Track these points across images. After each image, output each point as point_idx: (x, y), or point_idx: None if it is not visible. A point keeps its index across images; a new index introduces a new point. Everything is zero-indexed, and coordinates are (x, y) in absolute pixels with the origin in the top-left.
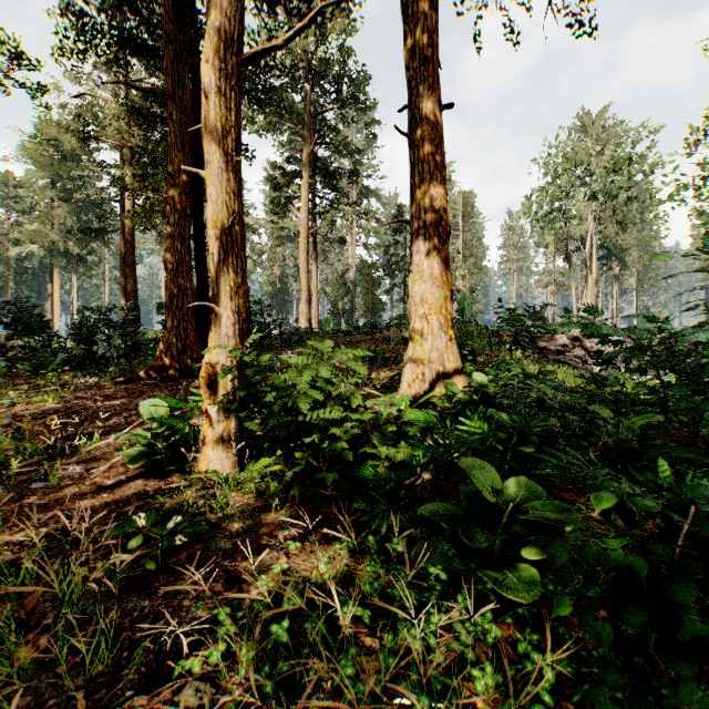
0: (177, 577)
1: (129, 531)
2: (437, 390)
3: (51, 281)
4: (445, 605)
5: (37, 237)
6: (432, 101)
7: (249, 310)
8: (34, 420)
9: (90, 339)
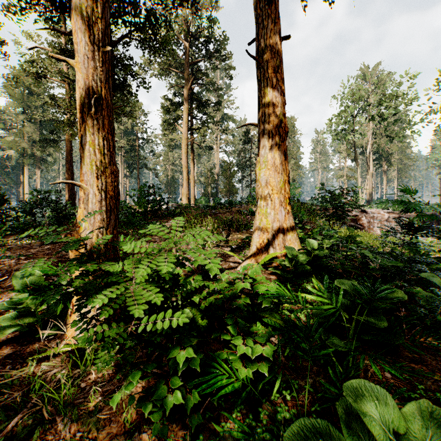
0: None
1: None
2: (278, 251)
3: (23, 174)
4: None
5: (13, 145)
6: (274, 32)
7: (118, 189)
8: None
9: (32, 212)
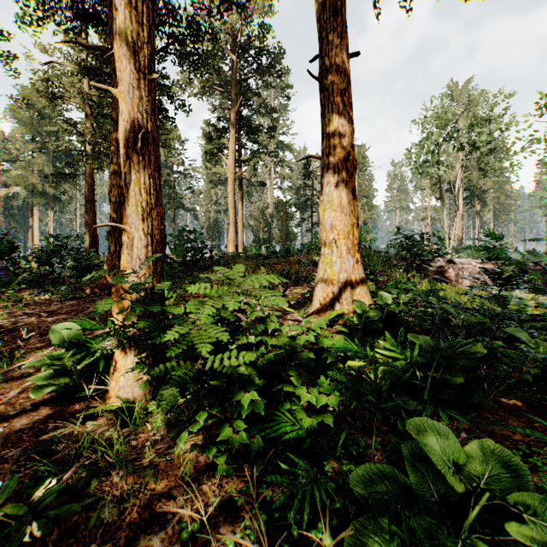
0: None
1: None
2: (345, 307)
3: (32, 216)
4: None
5: (20, 181)
6: (341, 49)
7: (164, 232)
8: None
9: (49, 261)
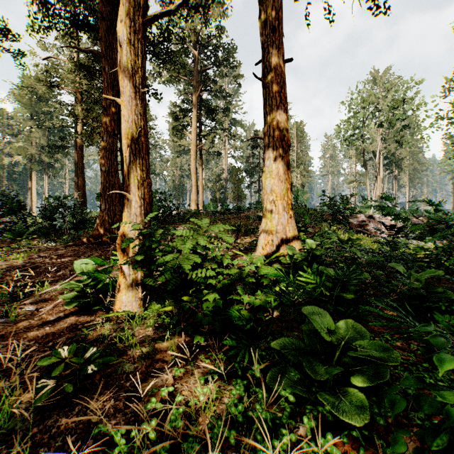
0: (90, 397)
1: (54, 361)
2: (281, 251)
3: (31, 180)
4: (293, 423)
5: (21, 151)
6: (278, 56)
7: (152, 197)
8: (8, 272)
9: (52, 217)
